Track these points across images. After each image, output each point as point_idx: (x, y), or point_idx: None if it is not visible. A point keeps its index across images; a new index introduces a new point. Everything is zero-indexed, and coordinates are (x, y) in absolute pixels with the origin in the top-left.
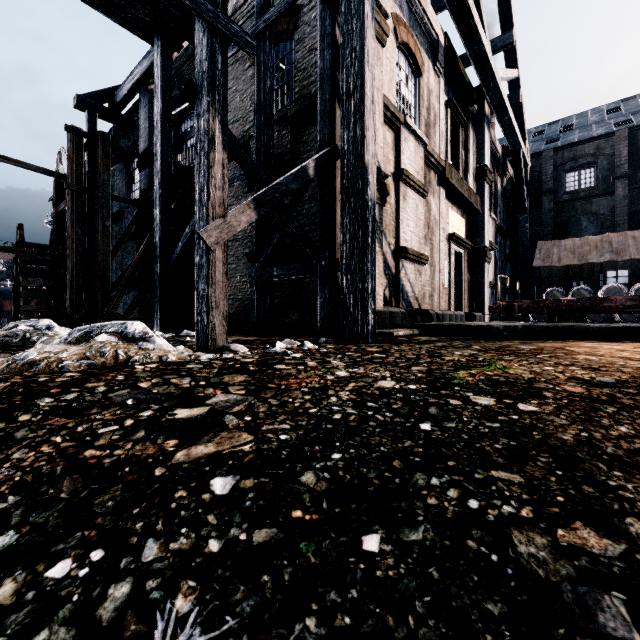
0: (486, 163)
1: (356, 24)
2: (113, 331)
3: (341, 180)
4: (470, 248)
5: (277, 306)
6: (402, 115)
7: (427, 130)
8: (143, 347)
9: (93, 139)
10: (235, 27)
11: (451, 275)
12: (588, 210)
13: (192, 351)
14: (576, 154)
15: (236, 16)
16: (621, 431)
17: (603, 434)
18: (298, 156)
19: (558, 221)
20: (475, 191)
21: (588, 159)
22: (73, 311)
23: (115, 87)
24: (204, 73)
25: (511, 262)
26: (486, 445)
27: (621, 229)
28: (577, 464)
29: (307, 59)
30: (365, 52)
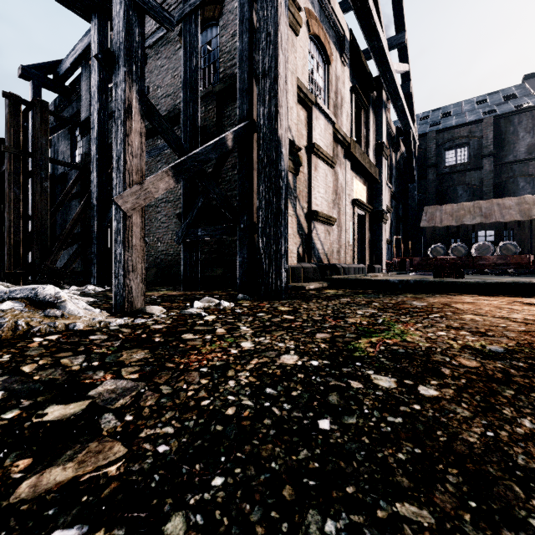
0: (383, 140)
1: (271, 11)
2: (21, 297)
3: (257, 151)
4: (370, 211)
5: (204, 261)
6: (313, 96)
7: (335, 111)
8: (50, 315)
9: (31, 106)
10: (153, 2)
11: (355, 234)
12: (463, 181)
13: (108, 314)
14: (453, 136)
15: (168, 2)
16: (526, 427)
17: (509, 433)
18: (223, 129)
19: (440, 189)
20: (374, 163)
21: (463, 140)
22: (11, 266)
23: (59, 60)
24: (121, 44)
25: (403, 222)
26: (389, 455)
27: (488, 197)
28: (490, 487)
29: (230, 43)
30: (279, 36)
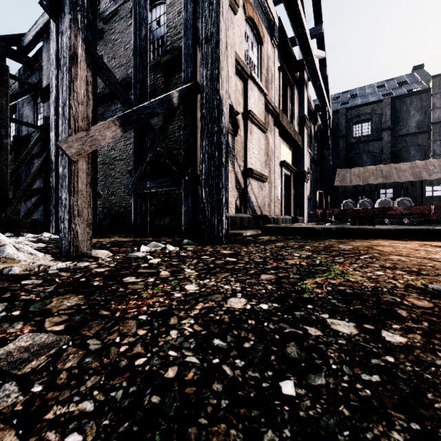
0: (305, 113)
1: None
2: None
3: (201, 110)
4: (295, 172)
5: (153, 212)
6: (249, 70)
7: (266, 85)
8: None
9: None
10: None
11: (282, 190)
12: (367, 149)
13: (52, 258)
14: (359, 113)
15: None
16: None
17: None
18: None
19: (349, 156)
20: (298, 132)
21: (367, 116)
22: None
23: (22, 34)
24: None
25: (320, 182)
26: (381, 435)
27: (386, 163)
28: None
29: (177, 19)
30: (220, 5)
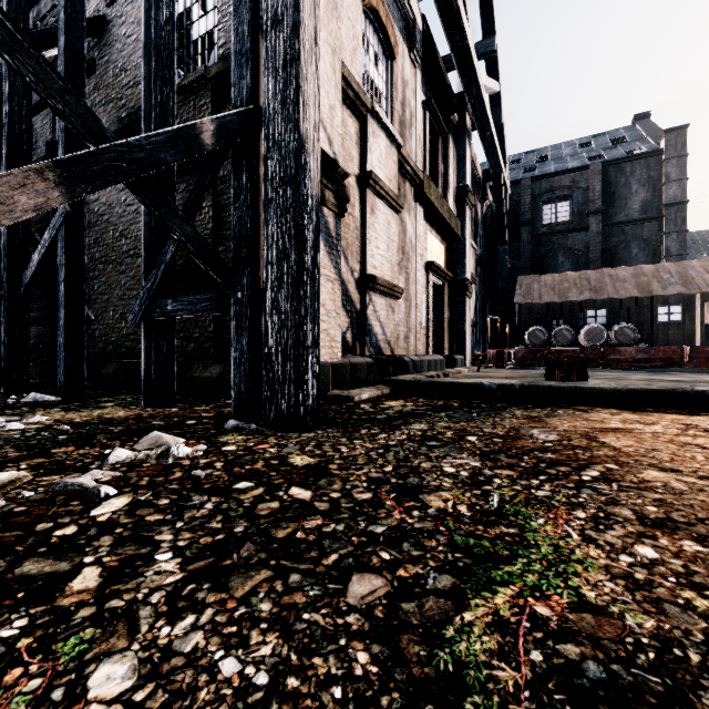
0: (467, 183)
1: None
2: None
3: (264, 161)
4: (450, 280)
5: (193, 353)
6: (369, 100)
7: (402, 130)
8: None
9: None
10: None
11: (430, 311)
12: (564, 245)
13: None
14: (553, 185)
15: None
16: None
17: None
18: None
19: (536, 255)
20: (455, 214)
21: (564, 191)
22: None
23: None
24: None
25: (491, 297)
26: None
27: (595, 266)
28: None
29: None
30: None
